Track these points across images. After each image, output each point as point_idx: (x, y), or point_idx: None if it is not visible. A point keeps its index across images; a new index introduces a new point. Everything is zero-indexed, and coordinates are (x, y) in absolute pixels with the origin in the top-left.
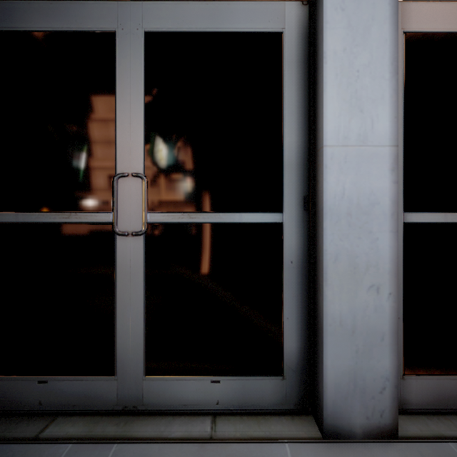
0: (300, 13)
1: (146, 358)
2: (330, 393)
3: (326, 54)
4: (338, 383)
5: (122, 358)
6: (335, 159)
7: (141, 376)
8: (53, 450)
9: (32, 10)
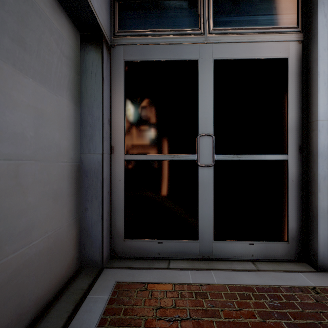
0: (297, 47)
1: (214, 231)
2: (321, 247)
3: (319, 73)
4: (325, 243)
5: (201, 231)
6: (324, 127)
7: (211, 240)
8: (183, 272)
9: (154, 49)
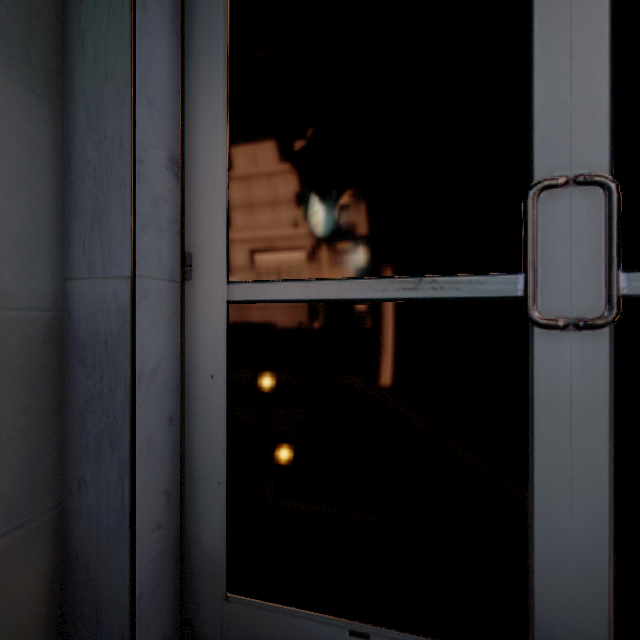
0: None
1: (615, 634)
2: None
3: None
4: None
5: (548, 622)
6: None
7: None
8: None
9: None
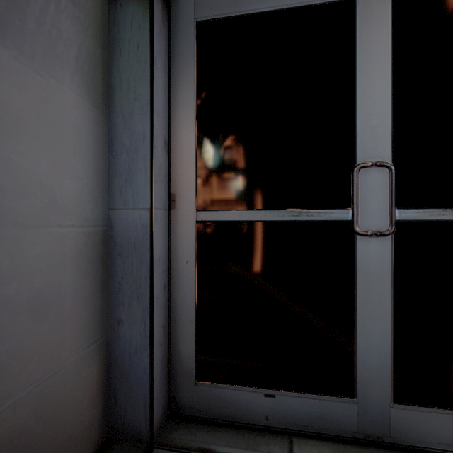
0: None
1: (393, 382)
2: None
3: None
4: None
5: (363, 379)
6: None
7: (387, 402)
8: None
9: None
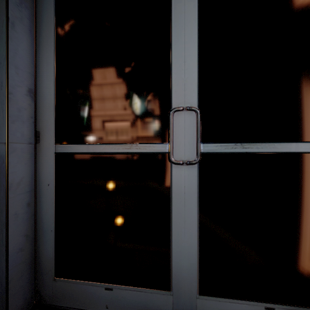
0: None
1: (199, 278)
2: None
3: None
4: None
5: (177, 276)
6: None
7: (194, 294)
8: None
9: None
